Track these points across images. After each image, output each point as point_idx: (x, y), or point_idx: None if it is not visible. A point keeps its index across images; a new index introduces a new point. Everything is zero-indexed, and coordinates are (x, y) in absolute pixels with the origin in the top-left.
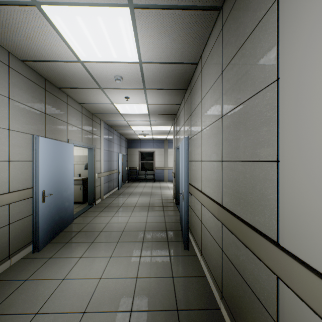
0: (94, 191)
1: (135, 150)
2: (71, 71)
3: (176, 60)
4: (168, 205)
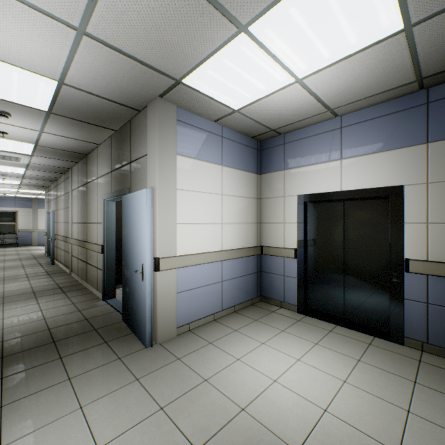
0: None
1: None
2: None
3: (47, 176)
4: (40, 257)
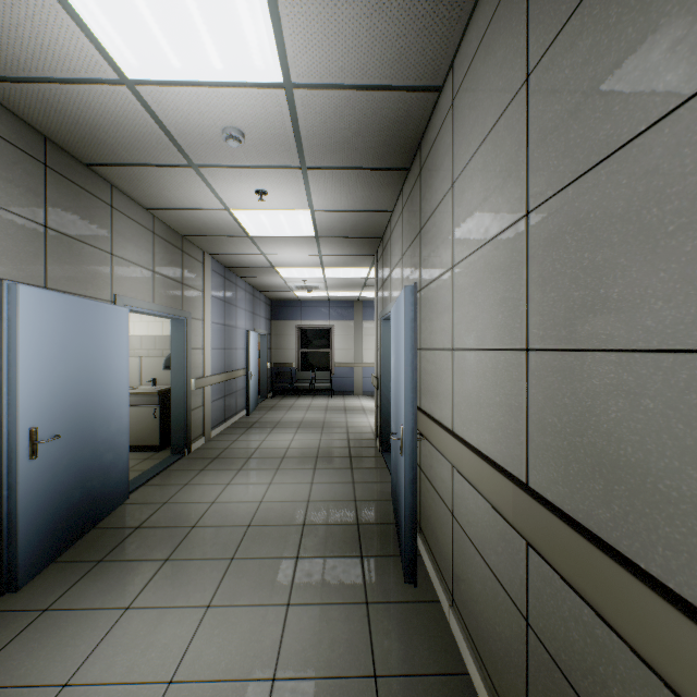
0: (186, 422)
1: (289, 324)
2: (107, 114)
3: (385, 77)
4: (362, 454)
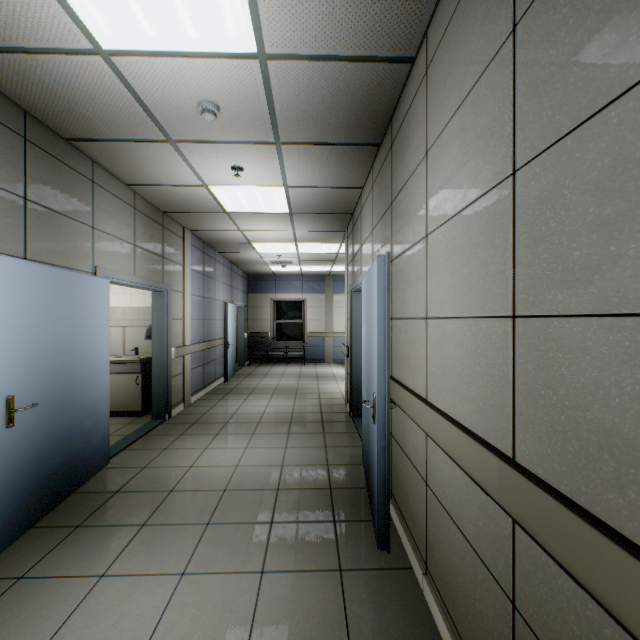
0: (167, 389)
1: (264, 296)
2: (84, 86)
3: (358, 47)
4: (334, 419)
